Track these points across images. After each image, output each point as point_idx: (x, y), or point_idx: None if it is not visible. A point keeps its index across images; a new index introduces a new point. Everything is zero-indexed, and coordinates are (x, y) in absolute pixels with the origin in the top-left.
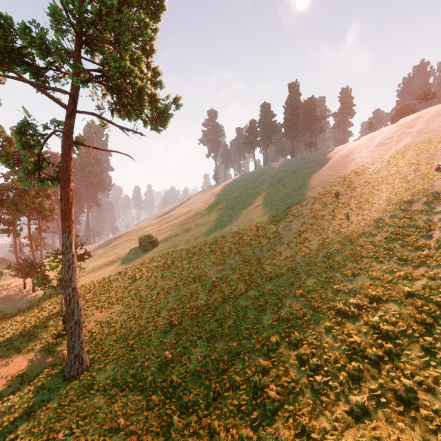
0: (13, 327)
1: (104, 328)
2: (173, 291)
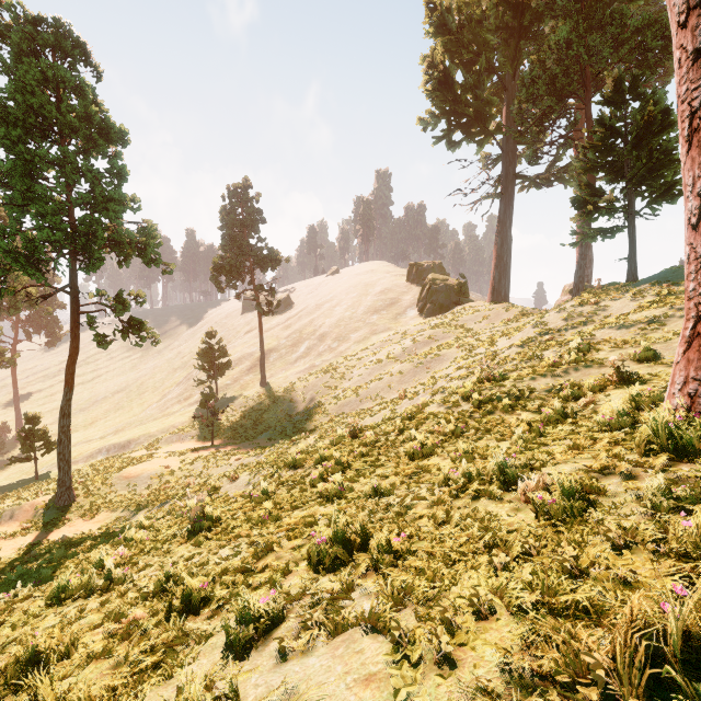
0: None
1: None
2: None
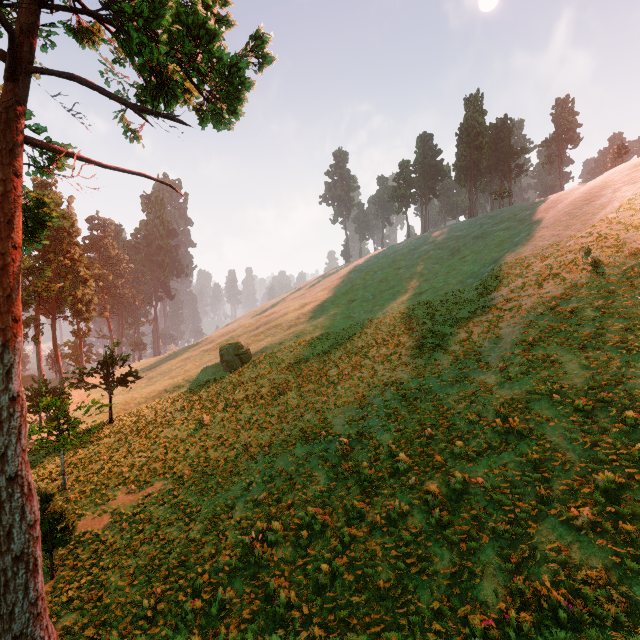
0: None
1: (124, 532)
2: (264, 458)
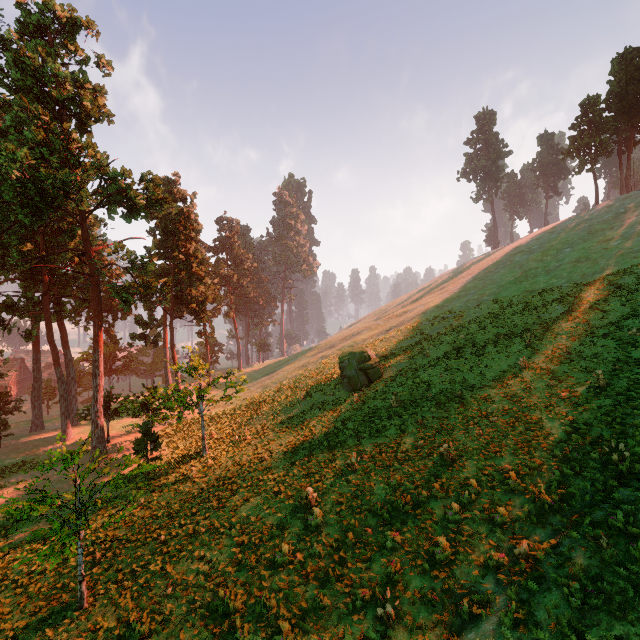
0: (0, 599)
1: None
2: None
